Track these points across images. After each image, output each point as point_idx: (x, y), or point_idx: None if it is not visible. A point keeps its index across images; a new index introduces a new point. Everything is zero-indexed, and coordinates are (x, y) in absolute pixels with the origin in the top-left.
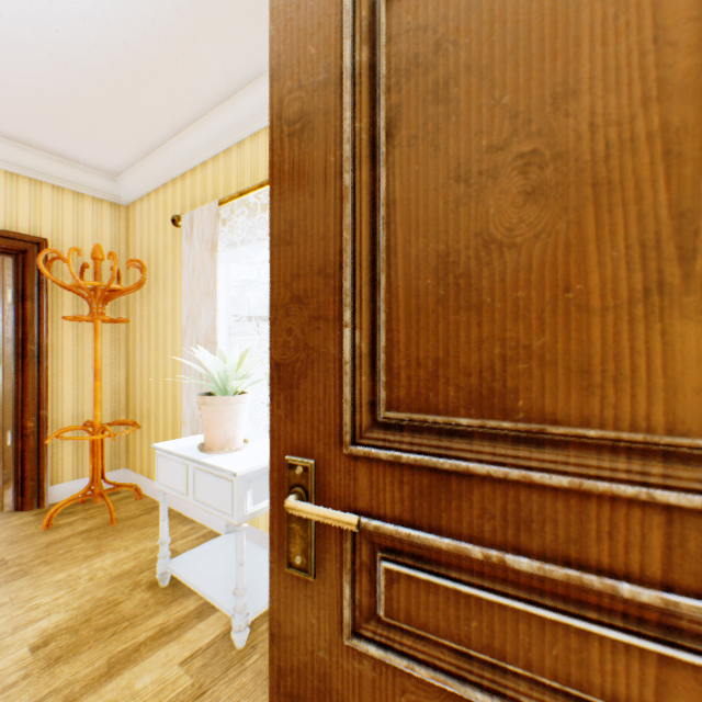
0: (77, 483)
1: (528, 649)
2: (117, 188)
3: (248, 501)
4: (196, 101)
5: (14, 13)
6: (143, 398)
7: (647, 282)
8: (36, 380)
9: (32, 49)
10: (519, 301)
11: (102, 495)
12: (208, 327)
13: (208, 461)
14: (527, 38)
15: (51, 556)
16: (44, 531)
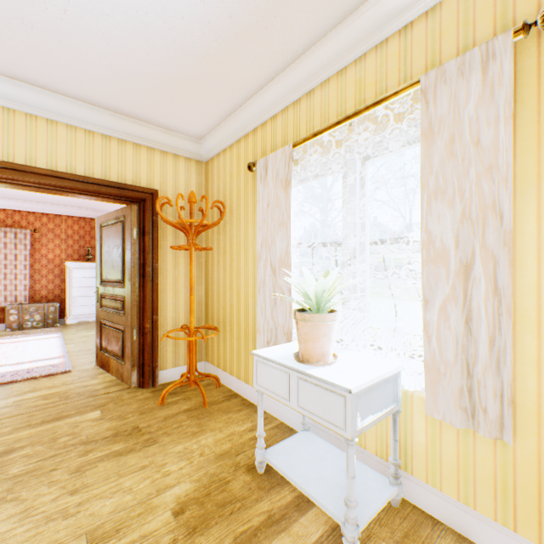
0: (175, 370)
1: None
2: (200, 148)
3: (357, 417)
4: (274, 62)
5: (155, 9)
6: (219, 309)
7: None
8: (151, 293)
9: (162, 39)
10: None
11: (195, 382)
12: (282, 252)
13: (313, 373)
14: None
15: (168, 429)
16: (159, 406)
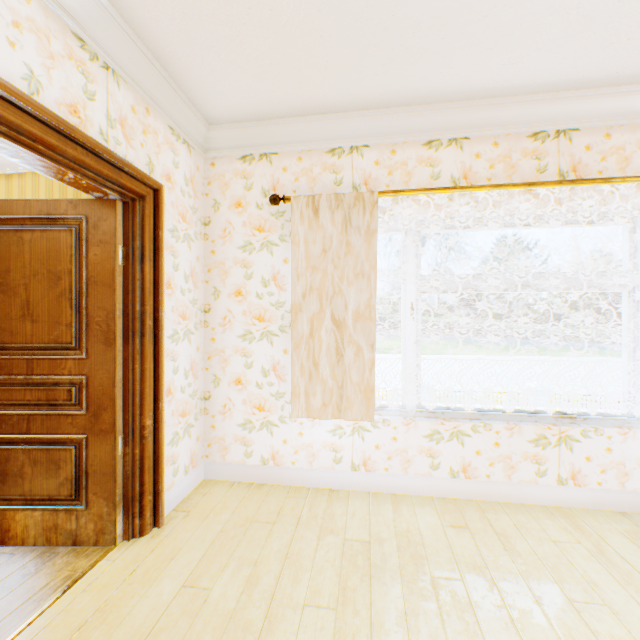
0: None
1: (3, 397)
2: None
3: None
4: None
5: None
6: None
7: (24, 314)
8: None
9: None
10: (1, 316)
11: None
12: None
13: None
14: (2, 256)
15: None
16: None
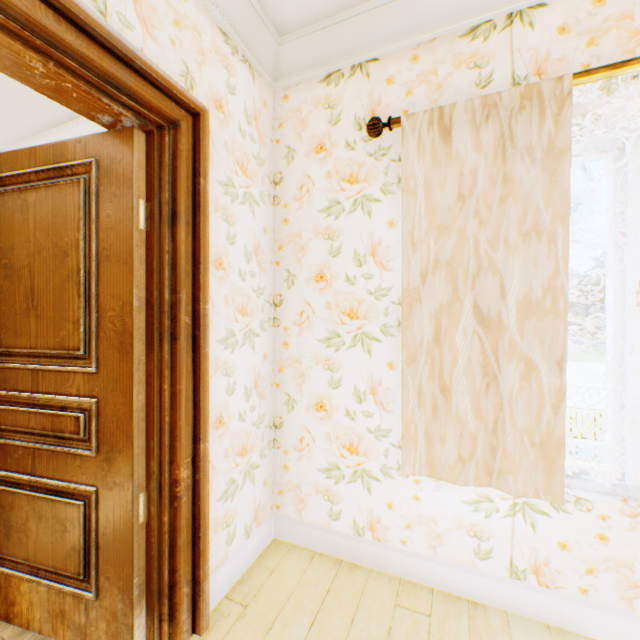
0: None
1: (7, 420)
2: None
3: None
4: None
5: None
6: None
7: (28, 307)
8: None
9: None
10: (5, 310)
11: None
12: None
13: None
14: (7, 227)
15: None
16: None
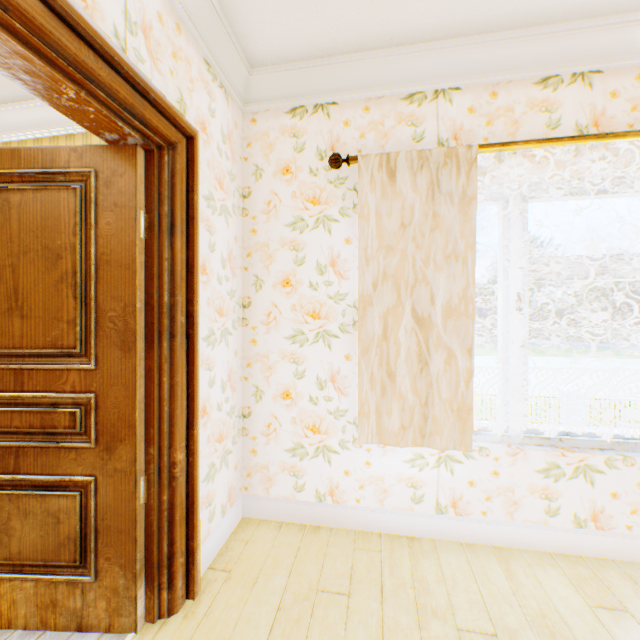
0: None
1: None
2: None
3: None
4: None
5: None
6: None
7: (10, 307)
8: None
9: None
10: None
11: None
12: None
13: None
14: None
15: None
16: None
